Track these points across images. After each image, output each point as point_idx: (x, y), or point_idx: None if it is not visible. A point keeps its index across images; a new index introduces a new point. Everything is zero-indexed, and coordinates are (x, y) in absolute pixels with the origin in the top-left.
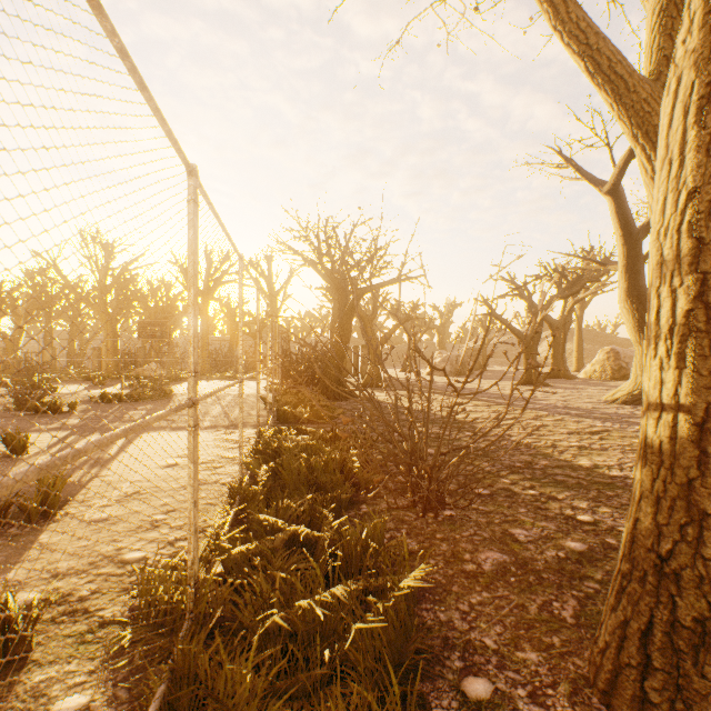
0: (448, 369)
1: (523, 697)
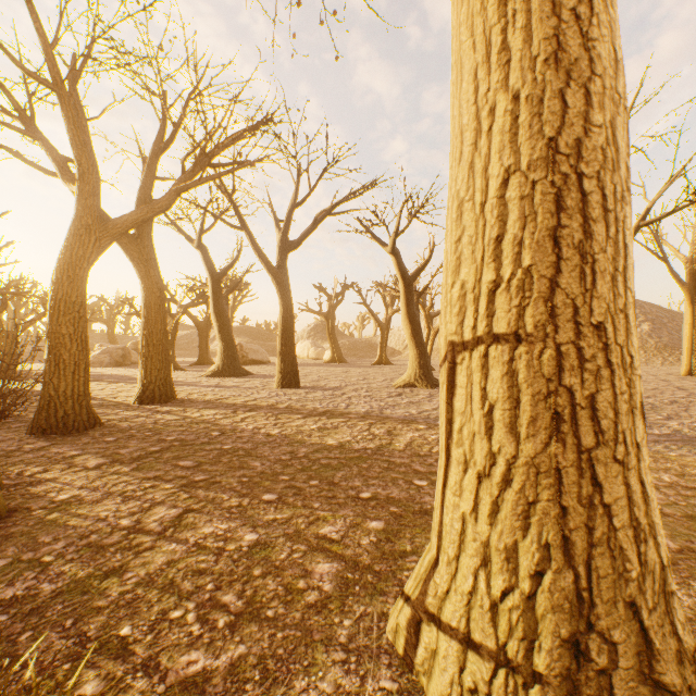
0: (108, 360)
1: (1, 438)
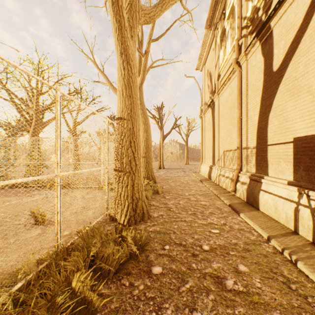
0: None
1: None
